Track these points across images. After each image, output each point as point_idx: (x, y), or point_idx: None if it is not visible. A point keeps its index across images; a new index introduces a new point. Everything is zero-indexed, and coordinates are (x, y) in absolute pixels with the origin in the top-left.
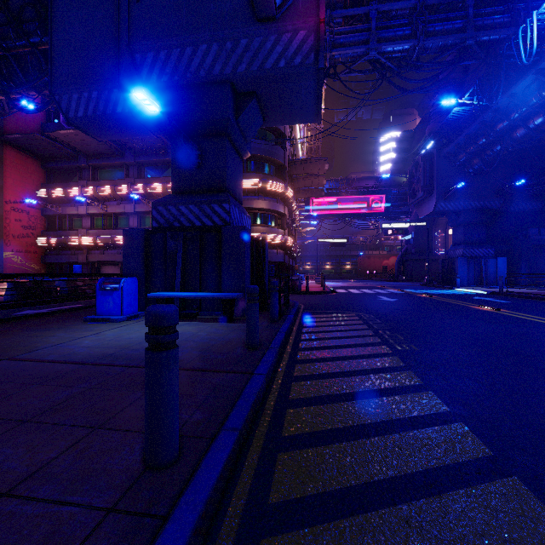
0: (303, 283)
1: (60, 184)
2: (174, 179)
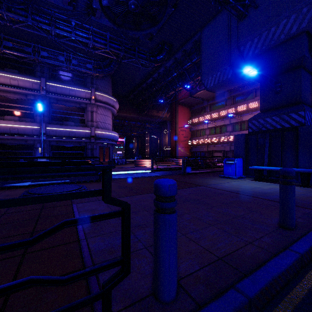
0: None
1: (196, 116)
2: (261, 104)
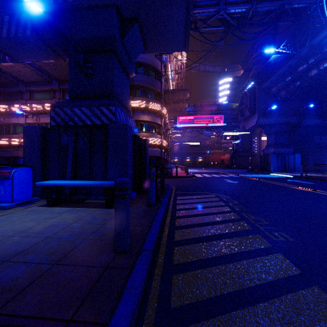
0: (173, 170)
1: (6, 102)
2: (70, 87)
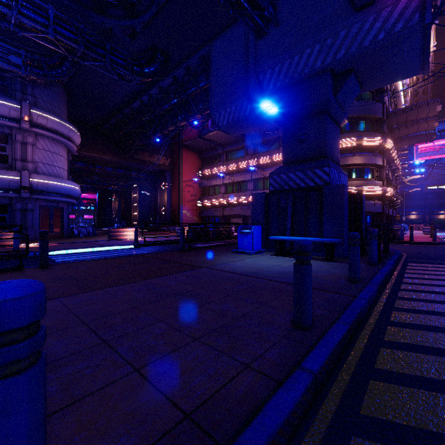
0: (406, 234)
1: (208, 166)
2: (284, 154)
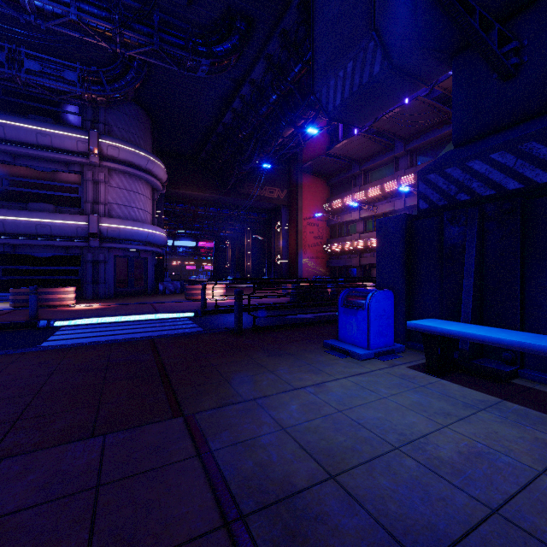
0: None
1: (338, 195)
2: (456, 122)
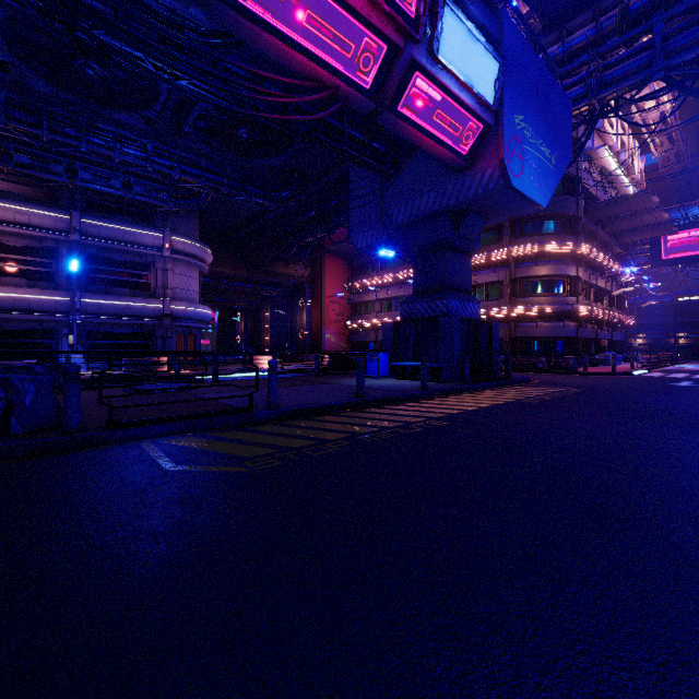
0: (619, 365)
1: (359, 277)
2: (414, 284)
